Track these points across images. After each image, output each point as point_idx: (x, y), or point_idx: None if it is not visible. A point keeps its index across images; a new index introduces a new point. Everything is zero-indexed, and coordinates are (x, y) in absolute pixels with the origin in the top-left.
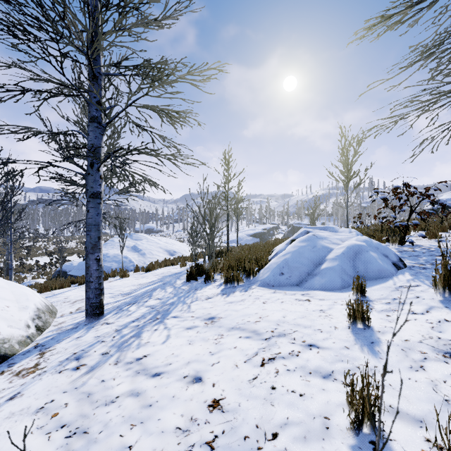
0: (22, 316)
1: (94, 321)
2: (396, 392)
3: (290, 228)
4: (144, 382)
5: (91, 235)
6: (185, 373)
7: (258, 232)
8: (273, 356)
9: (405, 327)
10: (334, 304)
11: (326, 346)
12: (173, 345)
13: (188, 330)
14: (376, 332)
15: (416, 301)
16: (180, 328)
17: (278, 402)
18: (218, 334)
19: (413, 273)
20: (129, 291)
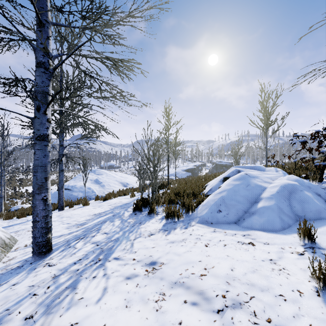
0: None
1: (39, 259)
2: None
3: (214, 165)
4: None
5: (37, 175)
6: None
7: (190, 168)
8: None
9: None
10: (282, 252)
11: None
12: (107, 307)
13: (127, 280)
14: None
15: None
16: (119, 277)
17: None
18: (160, 292)
19: None
20: (83, 221)
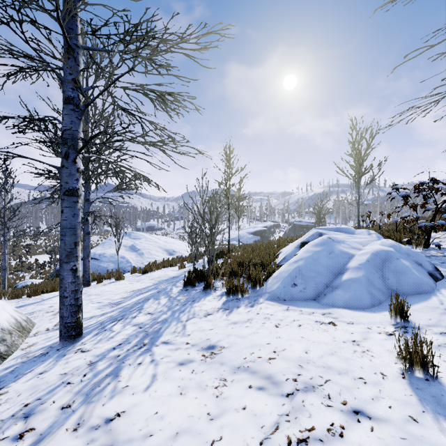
0: None
1: (68, 345)
2: None
3: (291, 226)
4: None
5: (65, 240)
6: None
7: (258, 230)
8: (303, 436)
9: None
10: (369, 332)
11: (381, 415)
12: (159, 395)
13: (180, 366)
14: None
15: None
16: (171, 363)
17: None
18: (220, 377)
19: None
20: (119, 300)
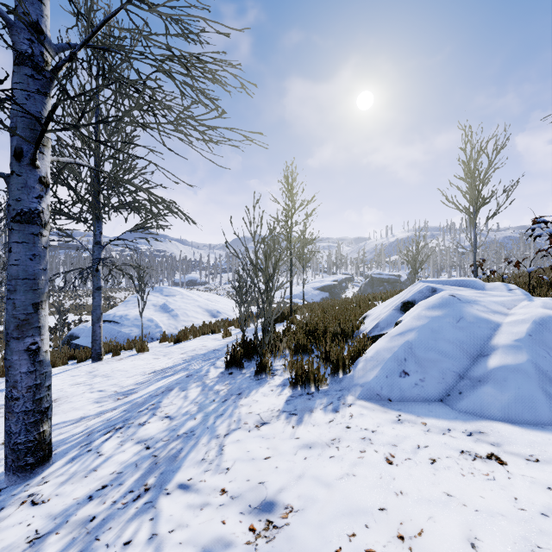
0: None
1: (20, 481)
2: None
3: (368, 280)
4: None
5: (15, 299)
6: None
7: (327, 284)
8: None
9: None
10: None
11: None
12: None
13: None
14: None
15: None
16: (186, 548)
17: None
18: None
19: None
20: (131, 387)
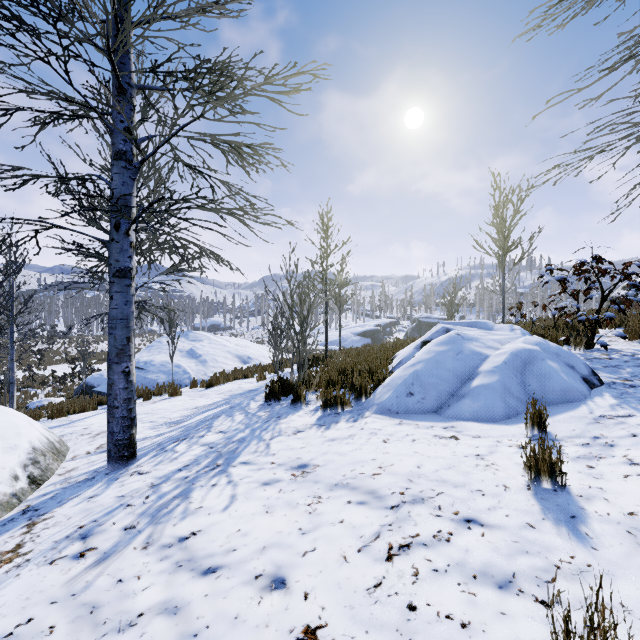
0: (6, 461)
1: (120, 468)
2: (636, 621)
3: (415, 324)
4: (187, 586)
5: (115, 334)
6: (258, 568)
7: (369, 329)
8: (406, 542)
9: (624, 488)
10: (497, 445)
11: (495, 522)
12: (240, 514)
13: (265, 486)
14: (576, 498)
15: (634, 443)
16: (253, 483)
17: (423, 638)
18: (314, 495)
19: (616, 393)
20: (179, 418)
